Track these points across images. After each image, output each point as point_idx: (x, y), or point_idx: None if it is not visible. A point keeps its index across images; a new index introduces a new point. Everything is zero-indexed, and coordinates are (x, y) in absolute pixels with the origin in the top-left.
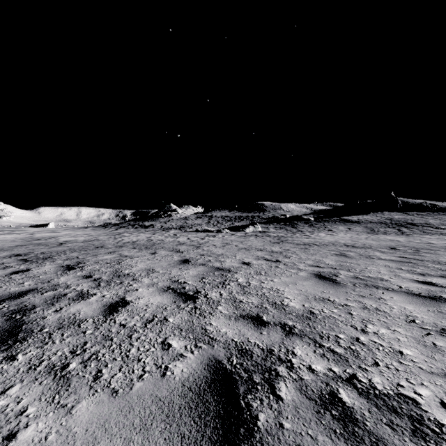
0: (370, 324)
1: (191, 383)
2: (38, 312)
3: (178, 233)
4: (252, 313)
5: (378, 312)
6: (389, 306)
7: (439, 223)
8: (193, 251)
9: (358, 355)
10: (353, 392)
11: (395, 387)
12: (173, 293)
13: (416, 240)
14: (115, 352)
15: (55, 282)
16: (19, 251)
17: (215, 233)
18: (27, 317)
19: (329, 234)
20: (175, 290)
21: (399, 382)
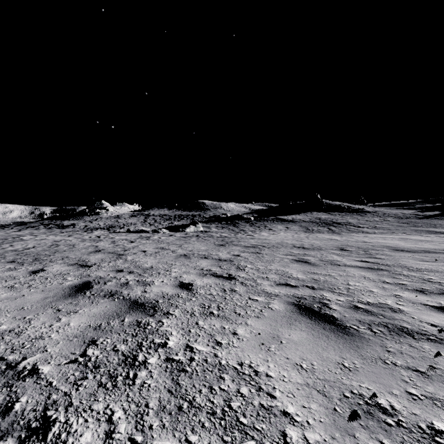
0: None
1: None
2: None
3: (103, 235)
4: None
5: None
6: None
7: (357, 222)
8: (108, 263)
9: None
10: None
11: None
12: None
13: (351, 239)
14: None
15: None
16: None
17: (151, 233)
18: None
19: (271, 233)
20: None
21: None
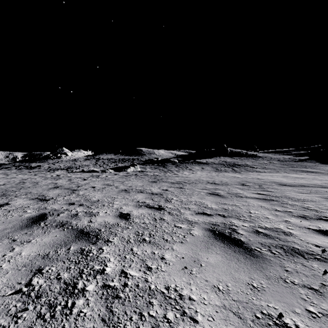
0: None
1: None
2: None
3: (62, 174)
4: None
5: None
6: None
7: (252, 164)
8: (63, 197)
9: None
10: None
11: None
12: None
13: (248, 176)
14: None
15: None
16: None
17: (100, 173)
18: None
19: (191, 172)
20: None
21: None
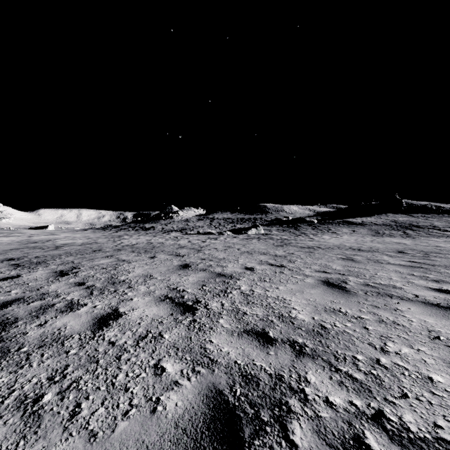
0: (390, 341)
1: (187, 423)
2: (20, 326)
3: (179, 236)
4: (257, 328)
5: (396, 326)
6: (408, 319)
7: (445, 225)
8: (194, 255)
9: (382, 383)
10: (383, 436)
11: (432, 428)
12: (170, 302)
13: (423, 243)
14: (99, 379)
15: (44, 290)
16: (13, 255)
17: (217, 235)
18: (6, 333)
19: (333, 237)
20: (173, 300)
21: (436, 421)
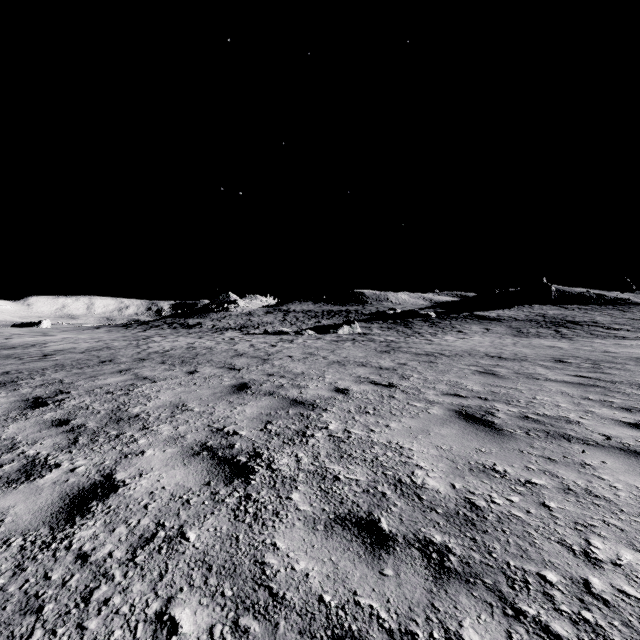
0: (594, 535)
1: None
2: None
3: (236, 337)
4: (359, 511)
5: (594, 501)
6: (609, 485)
7: (610, 321)
8: (256, 367)
9: None
10: None
11: None
12: (209, 458)
13: (586, 347)
14: None
15: None
16: None
17: (293, 336)
18: None
19: (459, 337)
20: (215, 453)
21: None
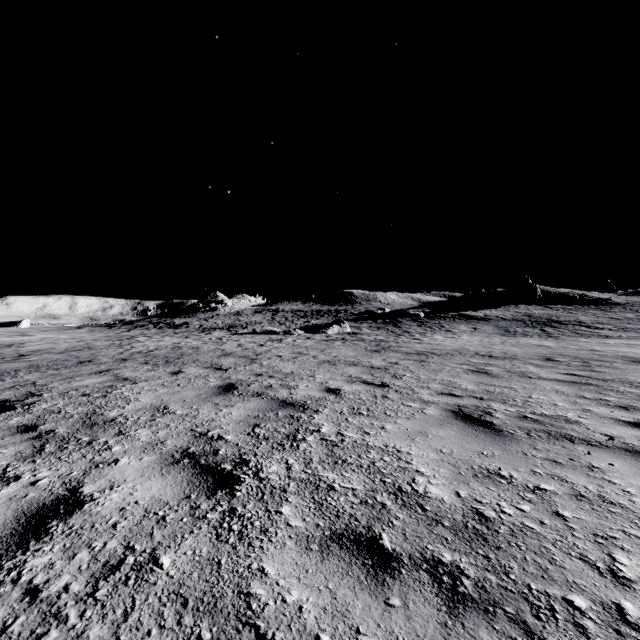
0: (617, 549)
1: None
2: None
3: (224, 337)
4: (357, 526)
5: (610, 508)
6: (622, 490)
7: (593, 320)
8: (244, 367)
9: None
10: None
11: None
12: (190, 467)
13: (572, 346)
14: None
15: None
16: None
17: (282, 335)
18: None
19: (448, 337)
20: (197, 460)
21: None
